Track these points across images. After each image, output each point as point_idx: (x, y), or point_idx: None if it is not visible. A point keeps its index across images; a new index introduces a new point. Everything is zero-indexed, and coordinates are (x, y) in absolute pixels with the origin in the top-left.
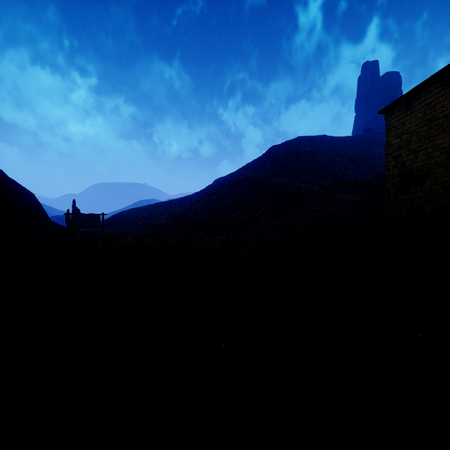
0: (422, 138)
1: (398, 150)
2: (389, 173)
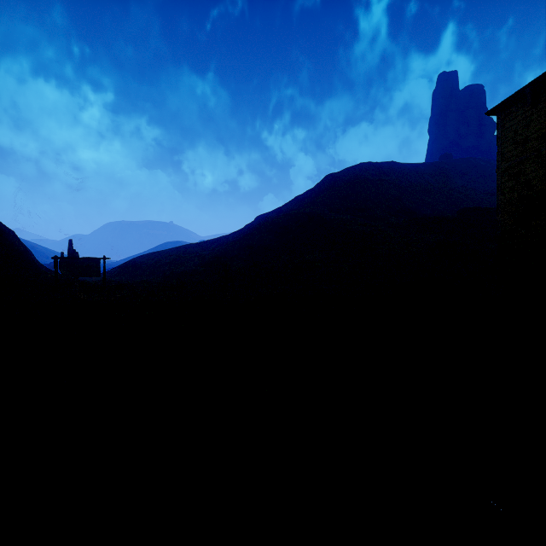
0: None
1: (518, 164)
2: (504, 198)
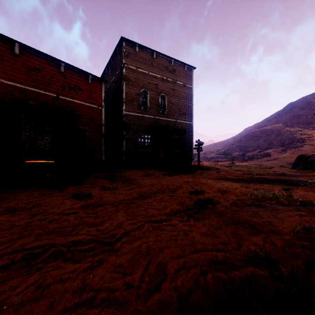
0: None
1: None
2: None
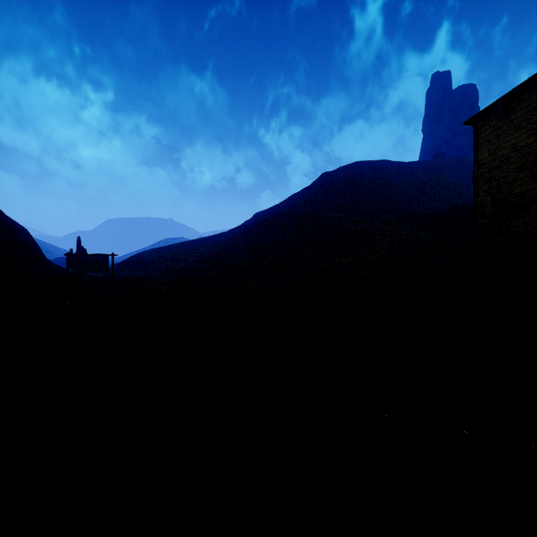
0: (525, 154)
1: (491, 170)
2: (479, 201)
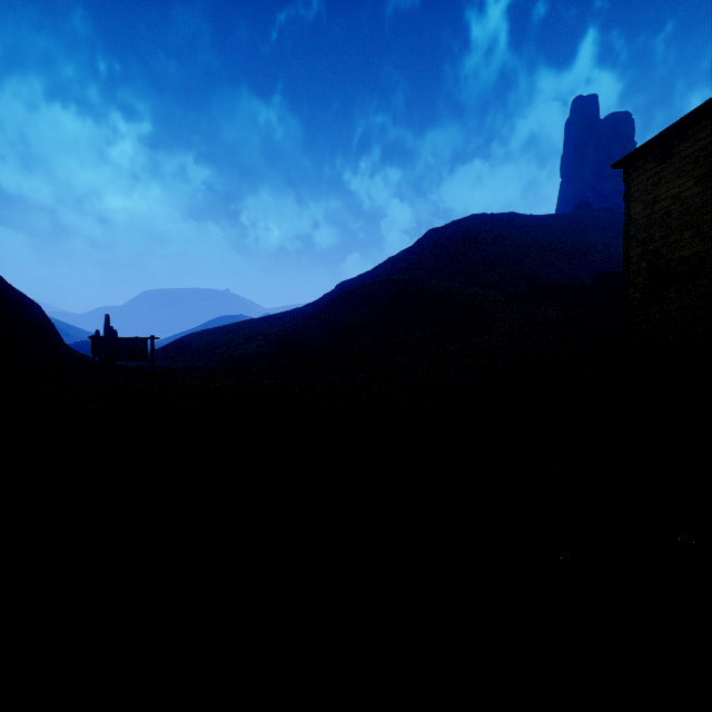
0: (690, 208)
1: (647, 228)
2: (632, 268)
